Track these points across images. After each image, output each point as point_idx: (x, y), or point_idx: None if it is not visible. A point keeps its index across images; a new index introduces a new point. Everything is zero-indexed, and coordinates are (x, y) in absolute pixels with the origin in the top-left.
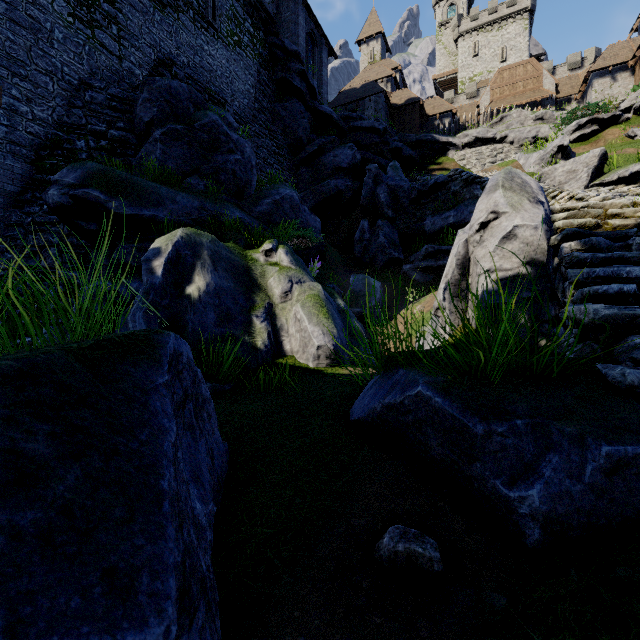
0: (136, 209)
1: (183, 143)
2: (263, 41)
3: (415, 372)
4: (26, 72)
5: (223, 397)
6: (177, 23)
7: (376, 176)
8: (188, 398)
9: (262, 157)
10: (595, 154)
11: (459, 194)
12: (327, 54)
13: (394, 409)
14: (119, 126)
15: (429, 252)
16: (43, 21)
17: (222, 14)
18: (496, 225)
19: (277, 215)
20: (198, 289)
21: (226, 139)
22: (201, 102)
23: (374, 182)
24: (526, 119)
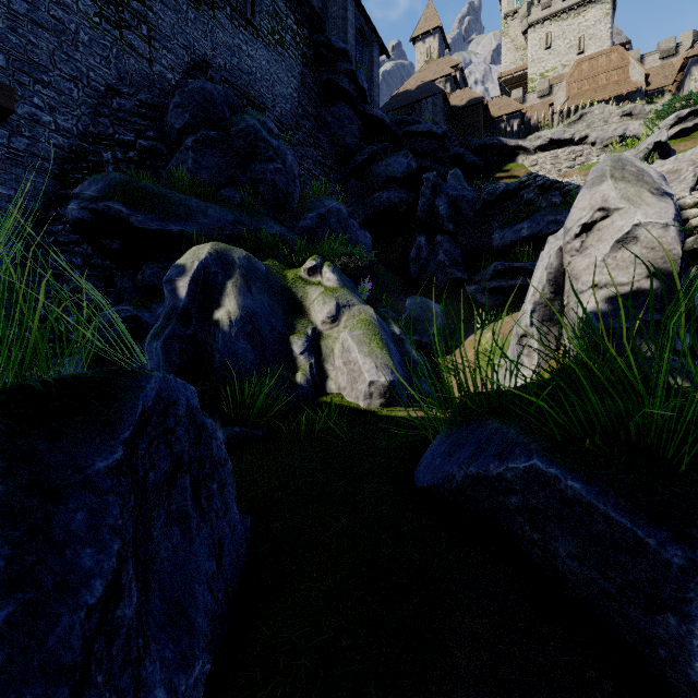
0: (162, 223)
1: (217, 151)
2: (307, 39)
3: (517, 429)
4: (49, 78)
5: (253, 446)
6: (213, 21)
7: (435, 186)
8: (182, 469)
9: (306, 168)
10: None
11: (533, 203)
12: (378, 52)
13: (485, 483)
14: (149, 135)
15: (498, 270)
16: (67, 22)
17: (262, 10)
18: (606, 226)
19: (322, 230)
20: (228, 314)
21: (265, 146)
22: (238, 106)
23: (432, 193)
24: (611, 115)
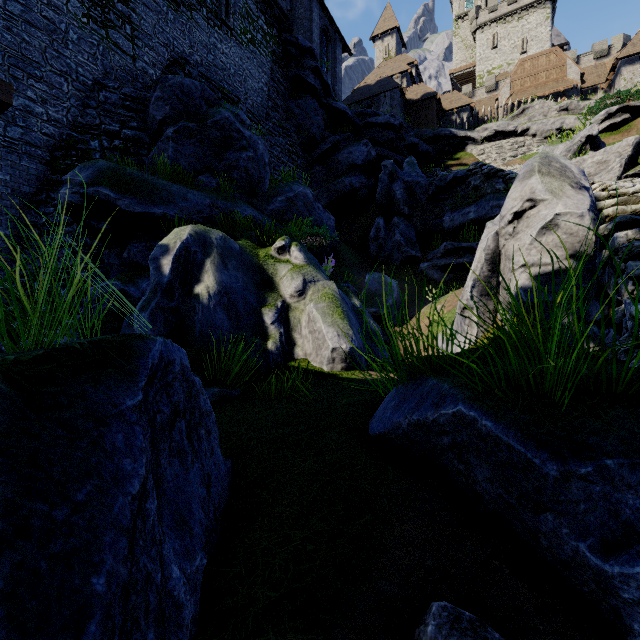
0: (146, 207)
1: (195, 141)
2: (276, 38)
3: (450, 384)
4: (41, 73)
5: (231, 404)
6: (190, 22)
7: (392, 172)
8: (179, 415)
9: (275, 155)
10: (629, 143)
11: (480, 189)
12: (341, 50)
13: (424, 428)
14: (132, 125)
15: (448, 249)
16: (58, 22)
17: (235, 12)
18: (533, 214)
19: (290, 213)
20: (207, 288)
21: (239, 136)
22: (214, 100)
23: (390, 179)
24: (549, 110)
